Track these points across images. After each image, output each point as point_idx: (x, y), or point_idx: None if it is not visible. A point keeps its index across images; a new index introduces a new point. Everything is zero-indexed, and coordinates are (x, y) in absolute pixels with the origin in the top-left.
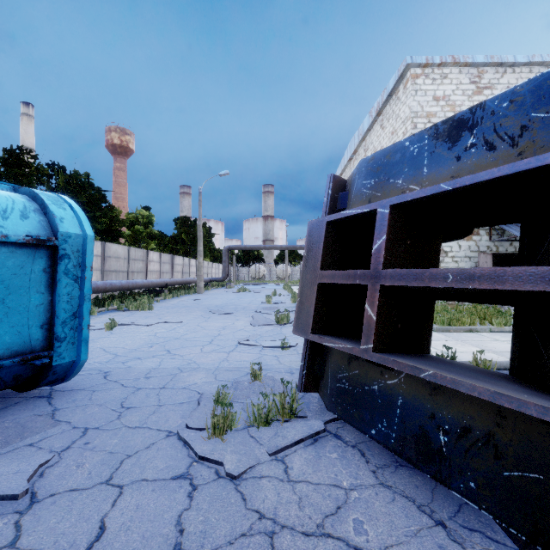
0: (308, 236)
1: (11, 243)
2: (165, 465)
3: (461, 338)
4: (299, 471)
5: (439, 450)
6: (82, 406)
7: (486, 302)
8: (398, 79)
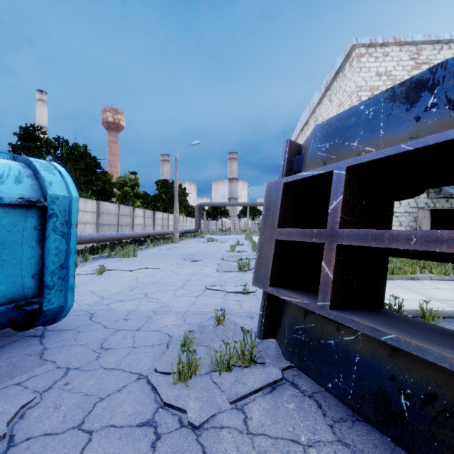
0: (267, 196)
1: (5, 204)
2: (133, 410)
3: (404, 285)
4: (258, 422)
5: (401, 414)
6: (68, 346)
7: (442, 261)
8: (344, 58)
